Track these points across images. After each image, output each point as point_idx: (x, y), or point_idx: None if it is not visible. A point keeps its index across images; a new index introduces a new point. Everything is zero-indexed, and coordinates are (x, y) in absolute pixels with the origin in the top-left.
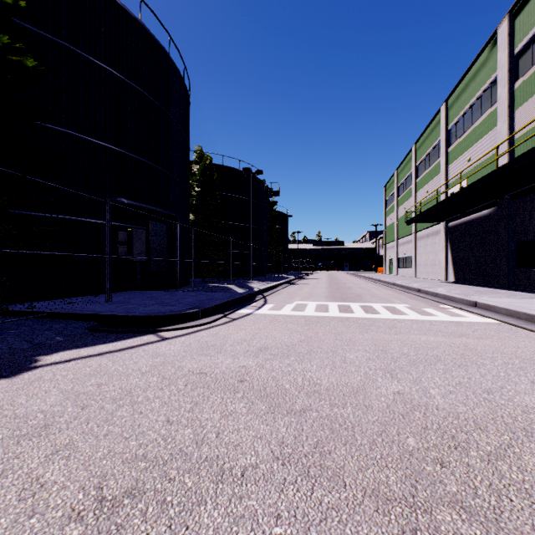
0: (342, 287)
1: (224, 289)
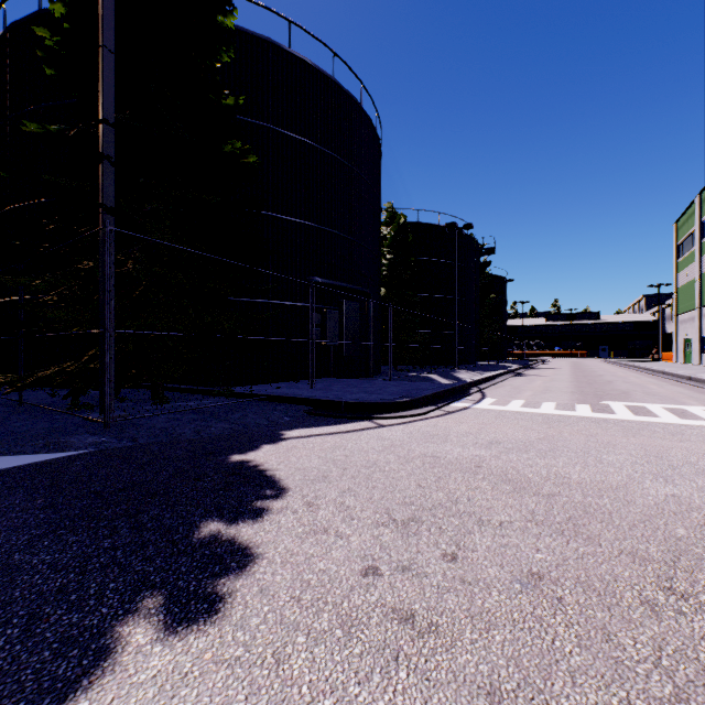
0: (596, 380)
1: (425, 379)
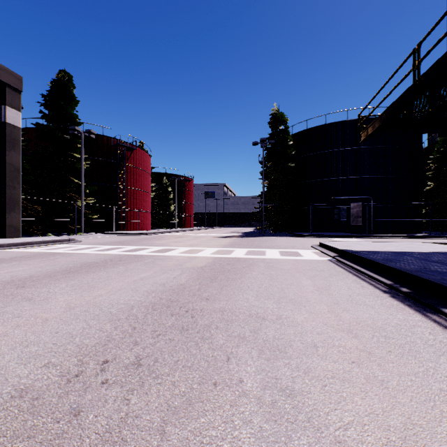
0: None
1: None
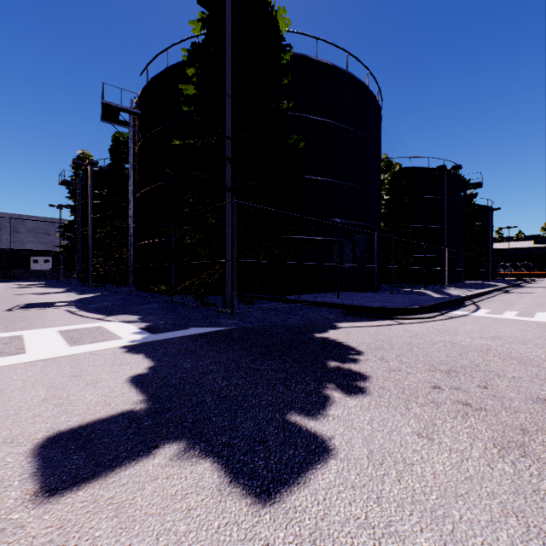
0: None
1: (420, 294)
